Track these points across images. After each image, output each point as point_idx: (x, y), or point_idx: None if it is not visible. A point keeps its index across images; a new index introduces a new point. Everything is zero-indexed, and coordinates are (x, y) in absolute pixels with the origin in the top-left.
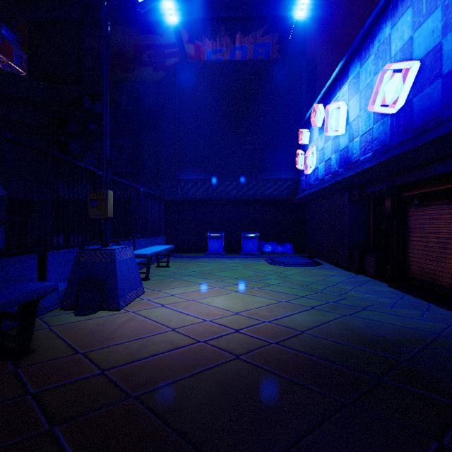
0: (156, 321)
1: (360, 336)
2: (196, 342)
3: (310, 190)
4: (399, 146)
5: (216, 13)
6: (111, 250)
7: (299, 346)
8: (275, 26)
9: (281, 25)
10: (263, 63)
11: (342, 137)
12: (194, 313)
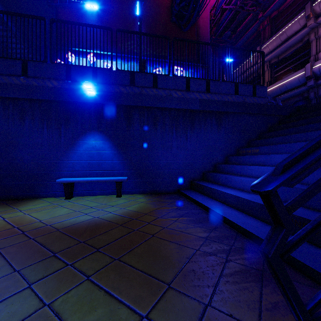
0: None
1: None
2: None
3: None
4: None
5: None
6: None
7: None
8: None
9: None
10: None
11: None
12: None
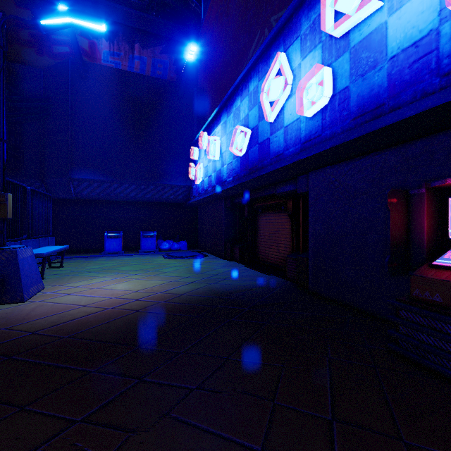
0: (67, 304)
1: (215, 292)
2: (106, 309)
3: (199, 197)
4: (242, 178)
5: (114, 16)
6: (12, 249)
7: (178, 301)
8: (172, 48)
9: (177, 49)
10: (161, 82)
11: (218, 162)
12: (100, 295)
